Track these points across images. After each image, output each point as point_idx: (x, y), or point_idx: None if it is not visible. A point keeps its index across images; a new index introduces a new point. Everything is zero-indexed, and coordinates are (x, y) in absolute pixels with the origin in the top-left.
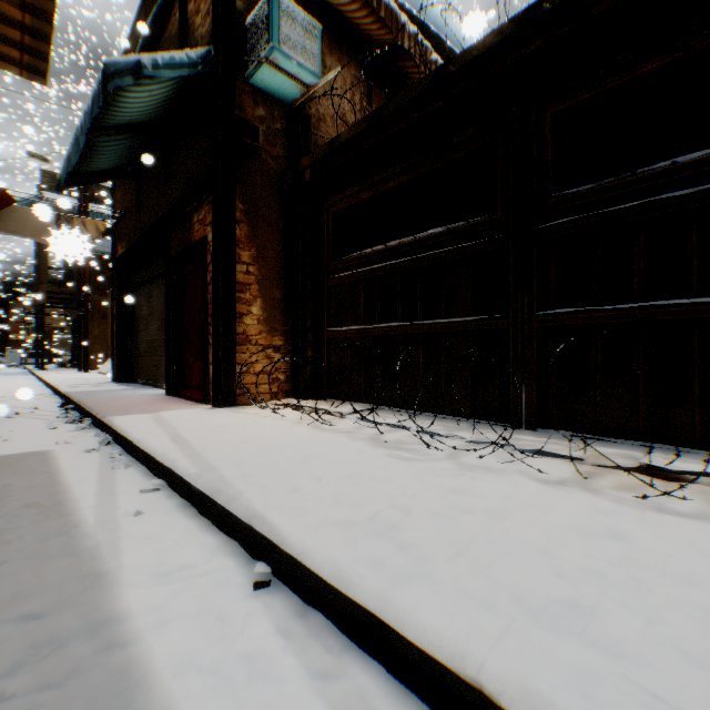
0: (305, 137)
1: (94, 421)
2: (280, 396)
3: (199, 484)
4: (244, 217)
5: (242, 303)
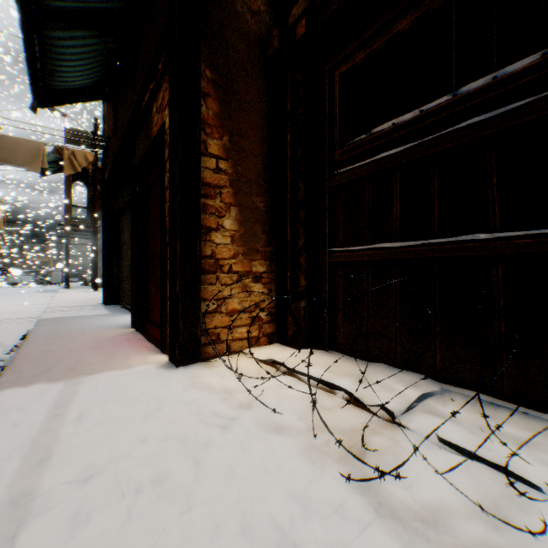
0: None
1: None
2: (261, 341)
3: None
4: (212, 91)
5: (209, 213)
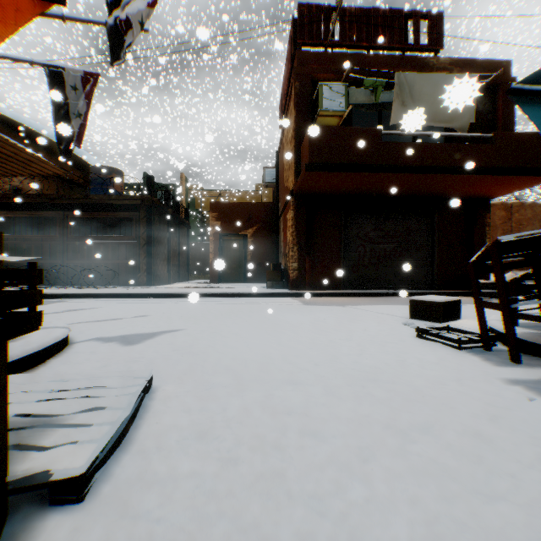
0: None
1: None
2: None
3: None
4: None
5: None
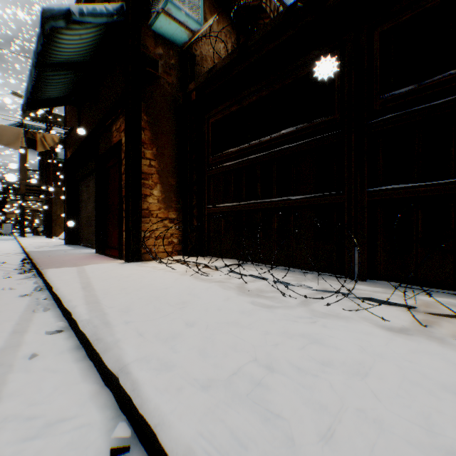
0: (192, 70)
1: (38, 272)
2: (174, 254)
3: (86, 330)
4: (148, 126)
5: (146, 187)
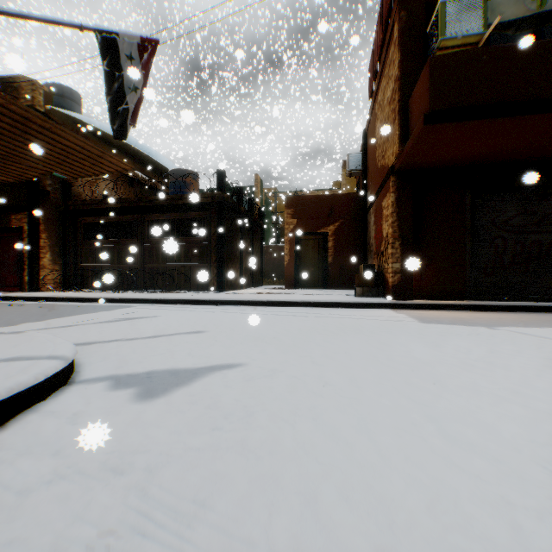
0: (71, 191)
1: None
2: (59, 288)
3: (61, 296)
4: (45, 222)
5: (44, 253)
